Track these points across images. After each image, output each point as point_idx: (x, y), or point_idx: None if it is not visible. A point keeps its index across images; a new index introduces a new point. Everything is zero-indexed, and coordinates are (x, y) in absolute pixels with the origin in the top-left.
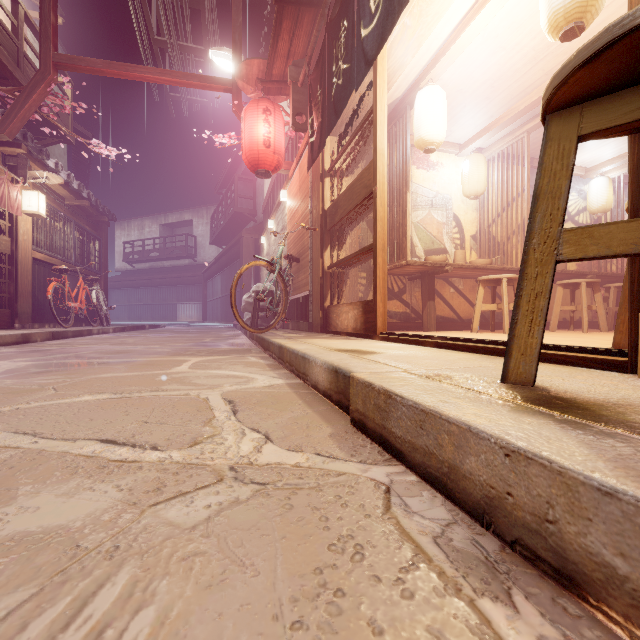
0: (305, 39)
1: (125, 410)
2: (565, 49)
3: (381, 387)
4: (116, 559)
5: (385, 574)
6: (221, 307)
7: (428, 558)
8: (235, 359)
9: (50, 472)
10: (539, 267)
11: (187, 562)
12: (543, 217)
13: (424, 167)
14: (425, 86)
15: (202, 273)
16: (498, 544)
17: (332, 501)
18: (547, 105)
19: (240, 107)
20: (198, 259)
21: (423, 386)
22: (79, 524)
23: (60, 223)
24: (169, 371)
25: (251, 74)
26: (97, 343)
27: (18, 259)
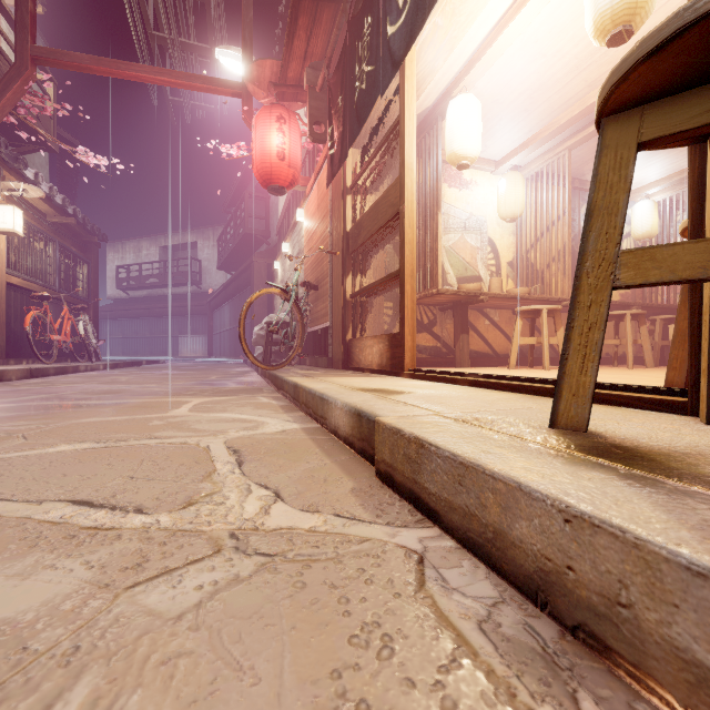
0: (324, 38)
1: (108, 463)
2: (610, 58)
3: (412, 434)
4: (74, 666)
5: (420, 676)
6: (230, 340)
7: (473, 651)
8: (244, 400)
9: (3, 545)
10: (593, 294)
11: (167, 667)
12: (598, 236)
13: (456, 185)
14: (458, 94)
15: (208, 302)
16: (556, 629)
17: (354, 576)
18: (603, 106)
19: (250, 114)
20: (203, 286)
21: (461, 433)
22: (31, 616)
23: (41, 243)
24: (165, 414)
25: (263, 77)
26: (83, 382)
27: None
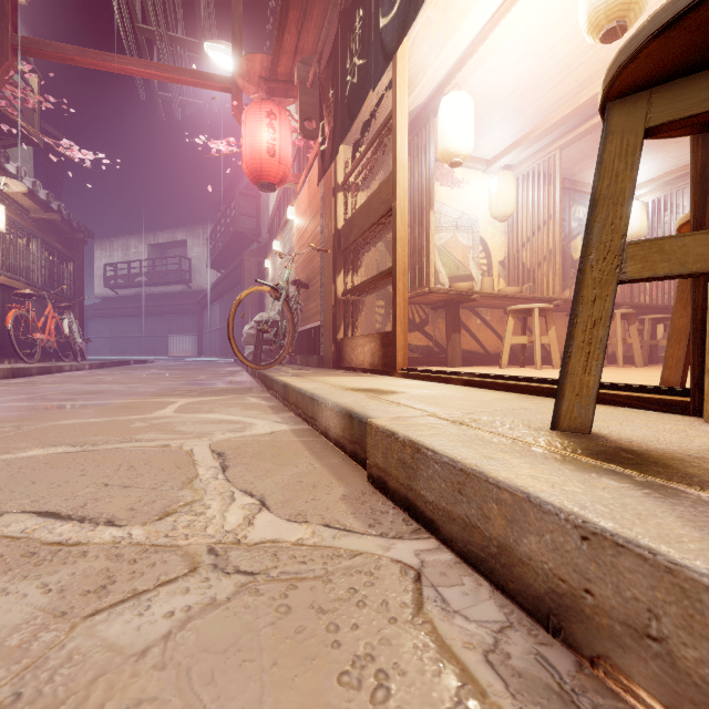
0: (315, 33)
1: (82, 468)
2: (601, 57)
3: (407, 438)
4: None
5: None
6: (220, 340)
7: (480, 690)
8: (232, 400)
9: None
10: (598, 289)
11: None
12: (602, 227)
13: (448, 184)
14: (450, 91)
15: (198, 301)
16: (572, 660)
17: (344, 598)
18: (609, 89)
19: (240, 109)
20: (193, 285)
21: (458, 436)
22: None
23: (24, 239)
24: (149, 416)
25: (253, 71)
26: (67, 382)
27: None
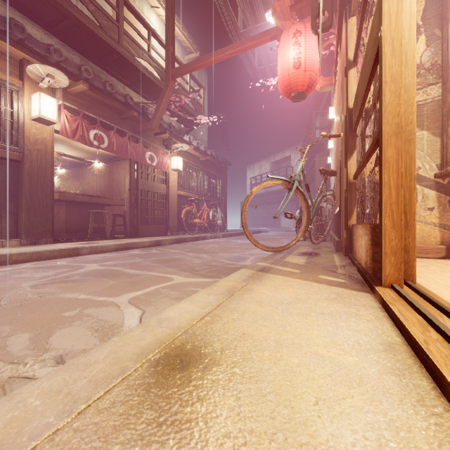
0: None
1: None
2: None
3: None
4: None
5: None
6: None
7: None
8: (202, 287)
9: None
10: None
11: None
12: None
13: None
14: None
15: None
16: None
17: None
18: None
19: None
20: None
21: None
22: None
23: (197, 172)
24: (108, 299)
25: (285, 8)
26: (186, 248)
27: (169, 196)
